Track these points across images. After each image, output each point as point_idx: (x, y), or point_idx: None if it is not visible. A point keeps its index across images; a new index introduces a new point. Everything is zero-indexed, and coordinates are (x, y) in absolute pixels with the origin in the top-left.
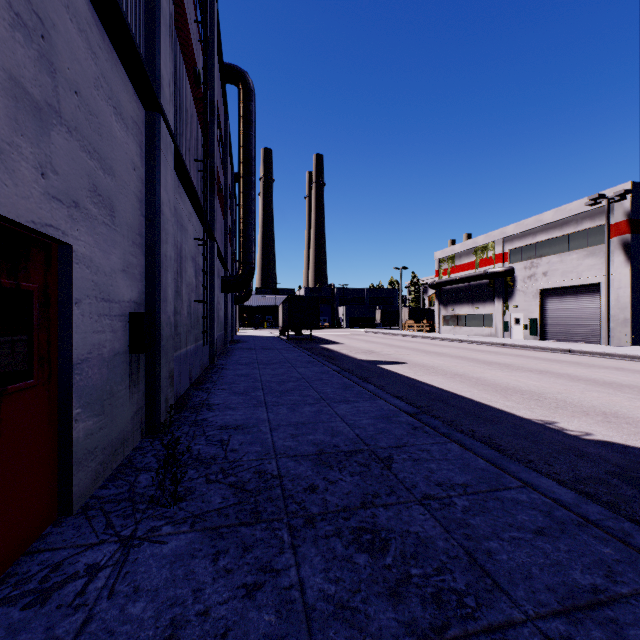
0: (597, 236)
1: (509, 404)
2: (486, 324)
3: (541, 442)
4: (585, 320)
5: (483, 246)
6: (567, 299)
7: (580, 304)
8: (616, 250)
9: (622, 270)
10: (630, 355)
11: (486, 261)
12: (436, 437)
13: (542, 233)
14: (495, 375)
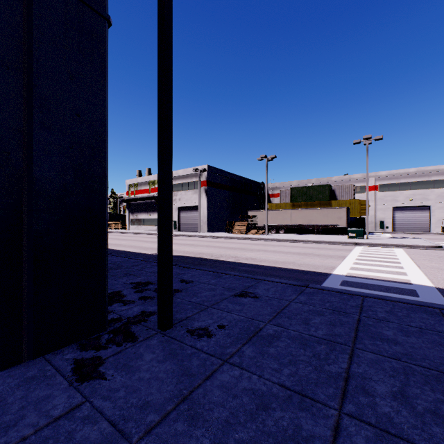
0: (198, 185)
1: (146, 251)
2: (155, 224)
3: (148, 257)
4: (194, 222)
5: (153, 181)
6: (188, 212)
7: (192, 214)
8: (203, 192)
9: (205, 201)
10: (202, 235)
11: (154, 189)
12: (115, 257)
13: (179, 179)
14: (147, 245)
